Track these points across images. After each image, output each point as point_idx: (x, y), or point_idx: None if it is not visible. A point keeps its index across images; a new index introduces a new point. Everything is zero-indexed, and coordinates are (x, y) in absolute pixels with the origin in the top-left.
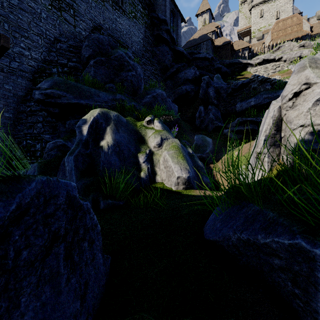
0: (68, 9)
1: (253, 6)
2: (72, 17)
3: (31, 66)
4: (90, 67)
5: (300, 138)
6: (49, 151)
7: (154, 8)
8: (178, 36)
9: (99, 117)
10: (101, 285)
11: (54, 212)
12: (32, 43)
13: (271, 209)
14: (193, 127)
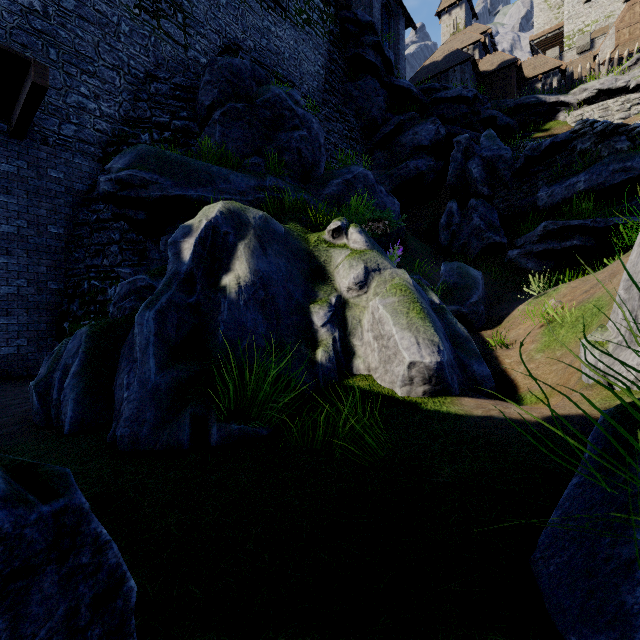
0: (172, 14)
1: None
2: (180, 28)
3: (100, 131)
4: (214, 124)
5: None
6: (122, 301)
7: (347, 1)
8: (399, 57)
9: (222, 221)
10: None
11: None
12: (103, 86)
13: None
14: (433, 249)
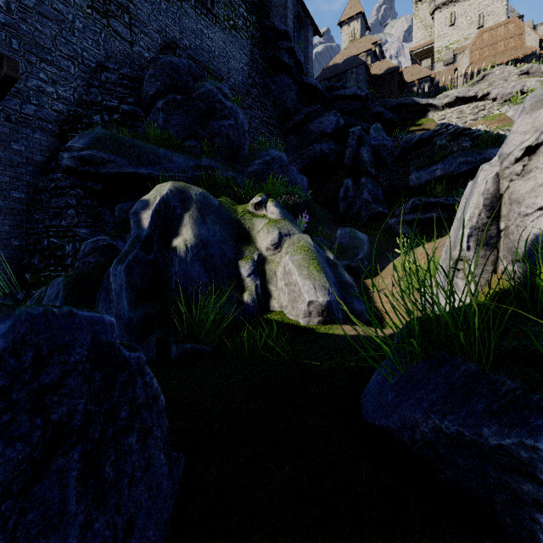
0: (120, 14)
1: (438, 7)
2: (127, 27)
3: (57, 111)
4: (158, 112)
5: (539, 231)
6: (86, 257)
7: (267, 12)
8: (308, 59)
9: (171, 197)
10: (163, 521)
11: (61, 380)
12: (59, 73)
13: (505, 371)
14: (334, 215)
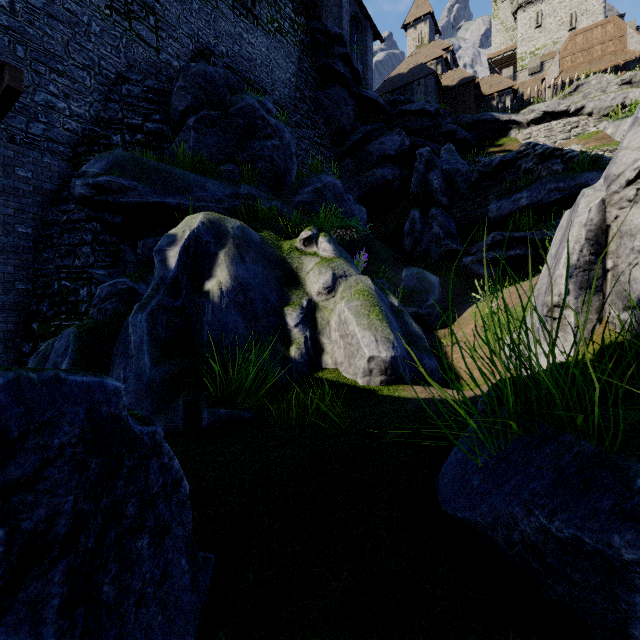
0: (144, 16)
1: (521, 5)
2: (152, 31)
3: (70, 130)
4: (188, 130)
5: None
6: (102, 303)
7: (318, 12)
8: (367, 68)
9: (203, 231)
10: None
11: (39, 471)
12: (73, 85)
13: (637, 455)
14: (398, 253)
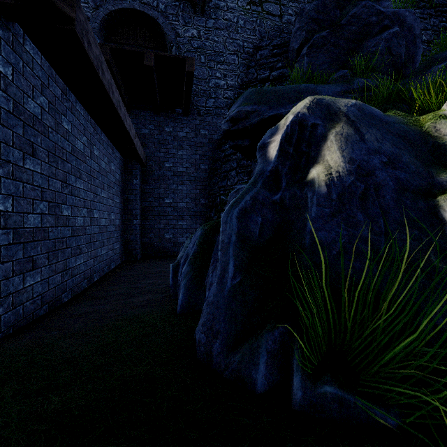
0: None
1: None
2: (276, 4)
3: (226, 98)
4: (302, 59)
5: None
6: None
7: None
8: None
9: (309, 114)
10: None
11: None
12: (228, 67)
13: None
14: None
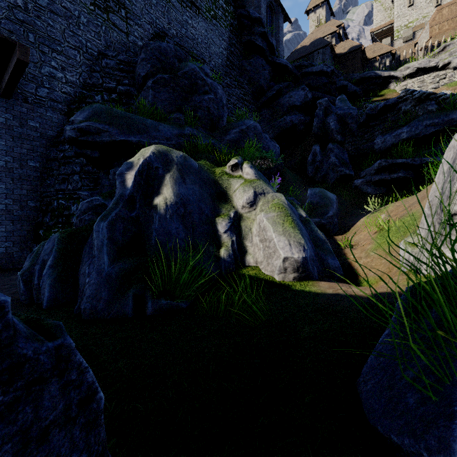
0: (117, 10)
1: None
2: (123, 20)
3: (65, 93)
4: (148, 89)
5: None
6: (82, 215)
7: (243, 3)
8: (279, 42)
9: (154, 159)
10: None
11: None
12: (67, 61)
13: None
14: (303, 178)
